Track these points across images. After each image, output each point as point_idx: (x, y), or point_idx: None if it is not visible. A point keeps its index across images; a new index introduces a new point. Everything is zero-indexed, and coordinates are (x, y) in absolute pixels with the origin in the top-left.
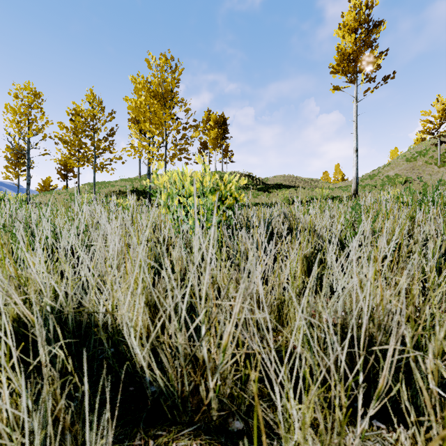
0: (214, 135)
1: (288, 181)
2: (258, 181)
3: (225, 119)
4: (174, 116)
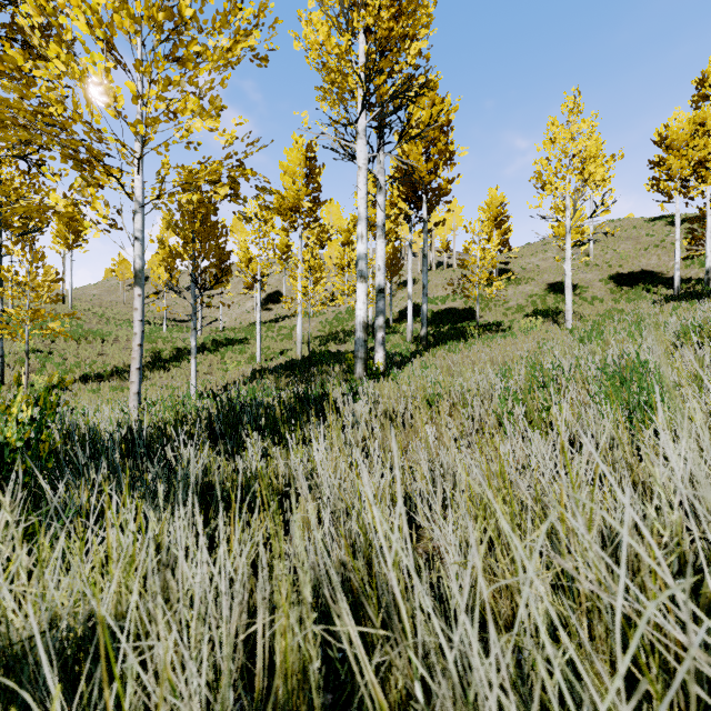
0: None
1: None
2: None
3: None
4: None
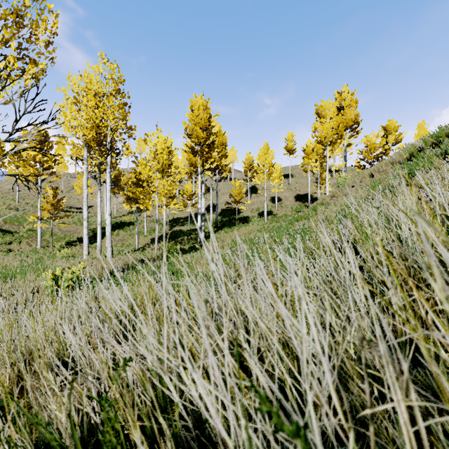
0: None
1: None
2: None
3: None
4: None
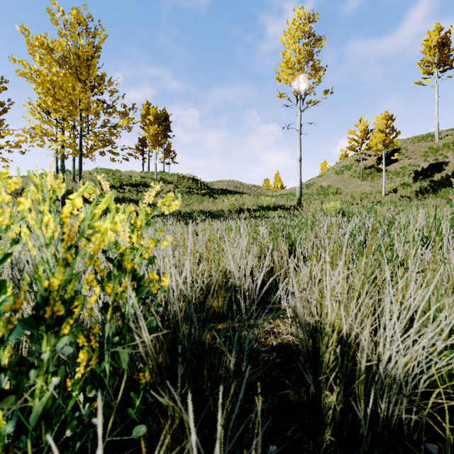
0: (154, 131)
1: (232, 186)
2: (202, 185)
3: (167, 115)
4: (103, 102)
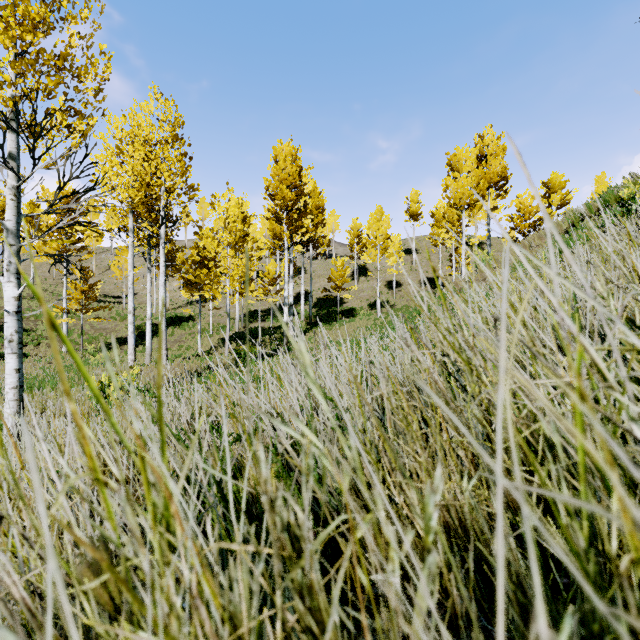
0: None
1: None
2: None
3: None
4: None
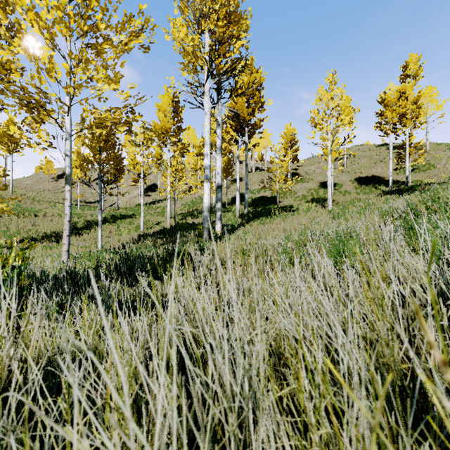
0: None
1: None
2: None
3: None
4: None
